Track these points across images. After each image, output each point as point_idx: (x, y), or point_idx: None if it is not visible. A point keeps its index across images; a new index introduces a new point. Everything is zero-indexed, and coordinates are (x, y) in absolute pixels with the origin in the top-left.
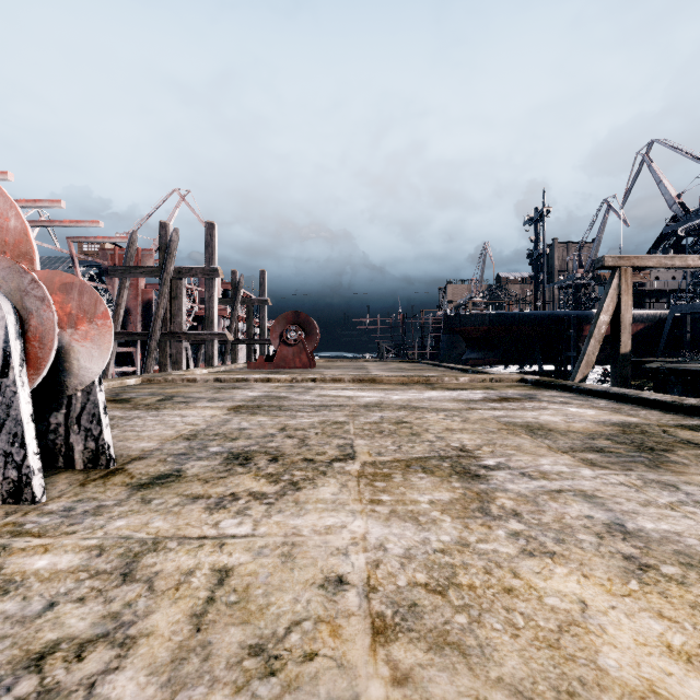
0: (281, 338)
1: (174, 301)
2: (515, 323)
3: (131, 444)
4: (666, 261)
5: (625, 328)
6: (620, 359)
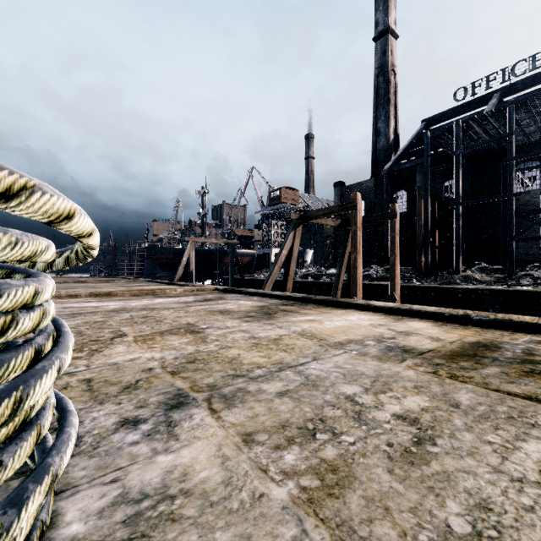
0: None
1: None
2: None
3: None
4: (205, 240)
5: (192, 263)
6: (190, 273)
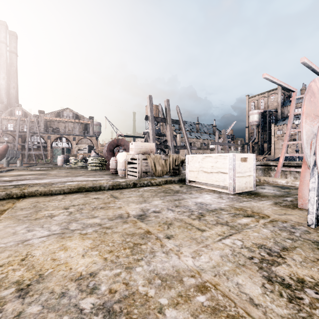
0: None
1: None
2: None
3: None
4: None
5: None
6: None
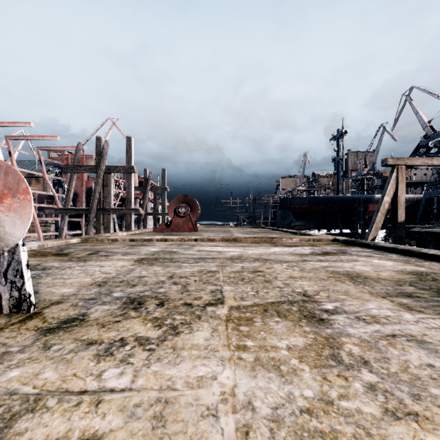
0: (175, 212)
1: (105, 188)
2: (325, 202)
3: (56, 290)
4: (428, 161)
5: (400, 205)
6: (398, 225)
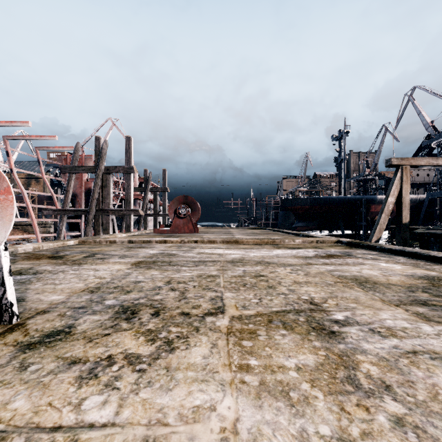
0: (175, 213)
1: (104, 188)
2: (327, 203)
3: (44, 297)
4: (433, 161)
5: (405, 206)
6: (402, 227)
